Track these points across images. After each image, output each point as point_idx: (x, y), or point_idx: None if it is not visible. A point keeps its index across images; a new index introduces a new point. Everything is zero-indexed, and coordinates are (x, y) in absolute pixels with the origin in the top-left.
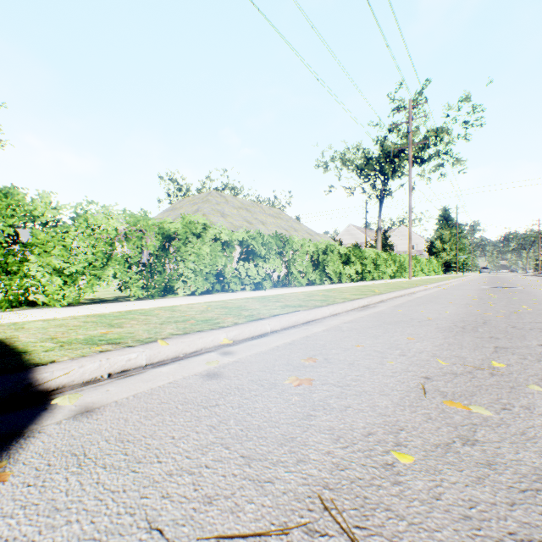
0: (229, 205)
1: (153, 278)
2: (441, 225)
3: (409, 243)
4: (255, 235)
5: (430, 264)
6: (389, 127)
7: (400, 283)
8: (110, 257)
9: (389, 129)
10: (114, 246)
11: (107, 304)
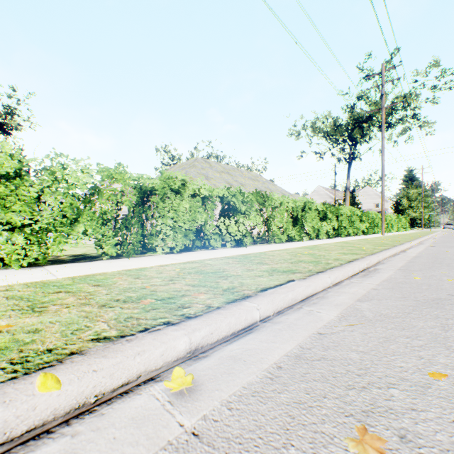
0: (213, 169)
1: (131, 235)
2: (406, 185)
3: (382, 200)
4: (235, 191)
5: (399, 221)
6: (358, 95)
7: (378, 239)
8: (81, 213)
9: (358, 96)
10: (93, 202)
11: (76, 264)
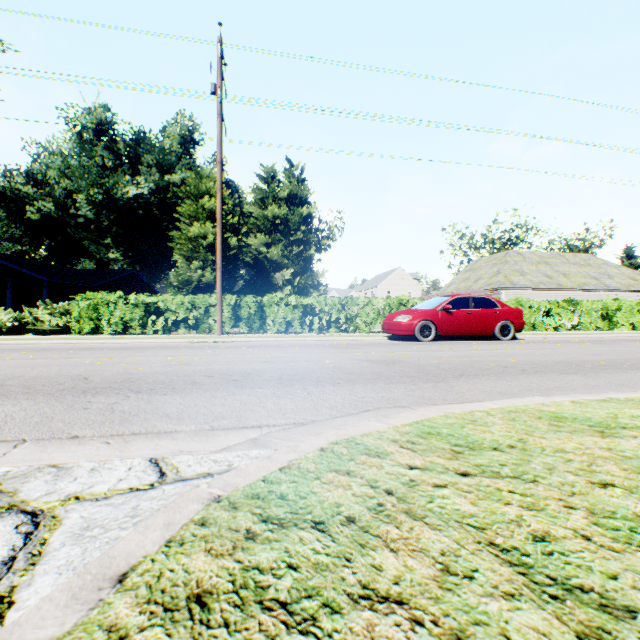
0: (526, 262)
1: None
2: None
3: None
4: (552, 302)
5: None
6: None
7: None
8: None
9: None
10: None
11: None
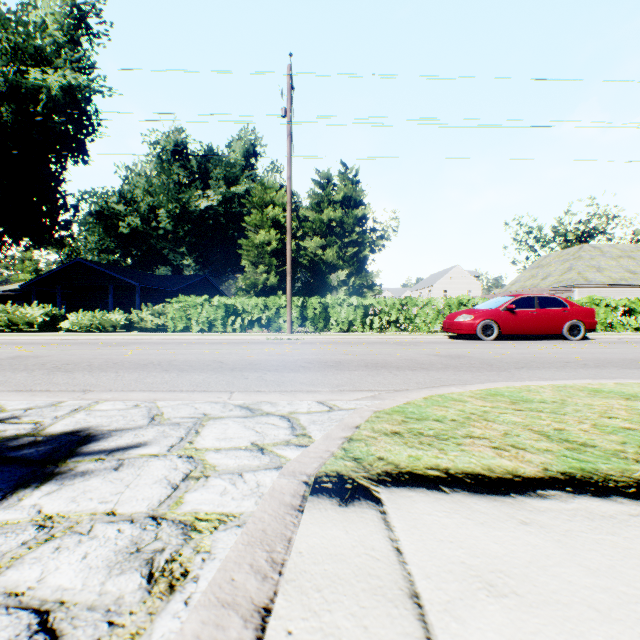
0: (604, 256)
1: None
2: None
3: None
4: (633, 301)
5: None
6: None
7: None
8: None
9: None
10: None
11: None
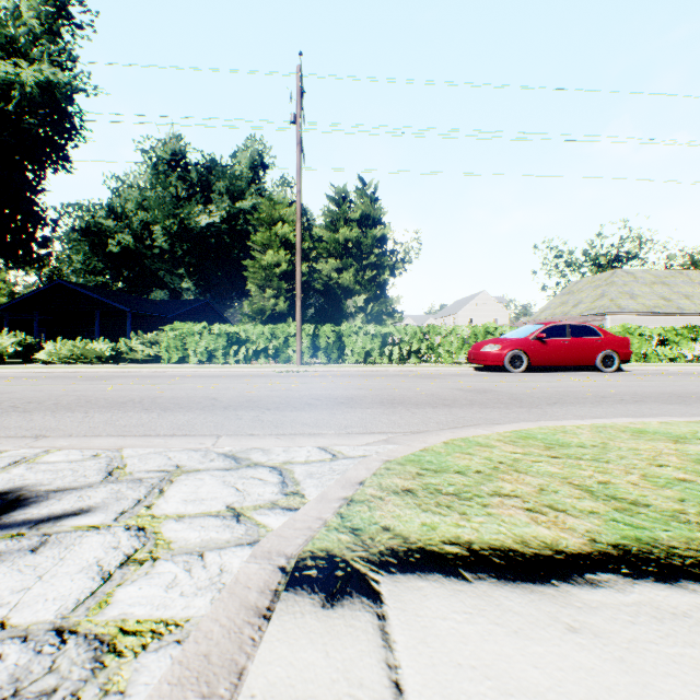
0: (638, 282)
1: None
2: None
3: None
4: (668, 329)
5: None
6: None
7: None
8: None
9: None
10: None
11: None
